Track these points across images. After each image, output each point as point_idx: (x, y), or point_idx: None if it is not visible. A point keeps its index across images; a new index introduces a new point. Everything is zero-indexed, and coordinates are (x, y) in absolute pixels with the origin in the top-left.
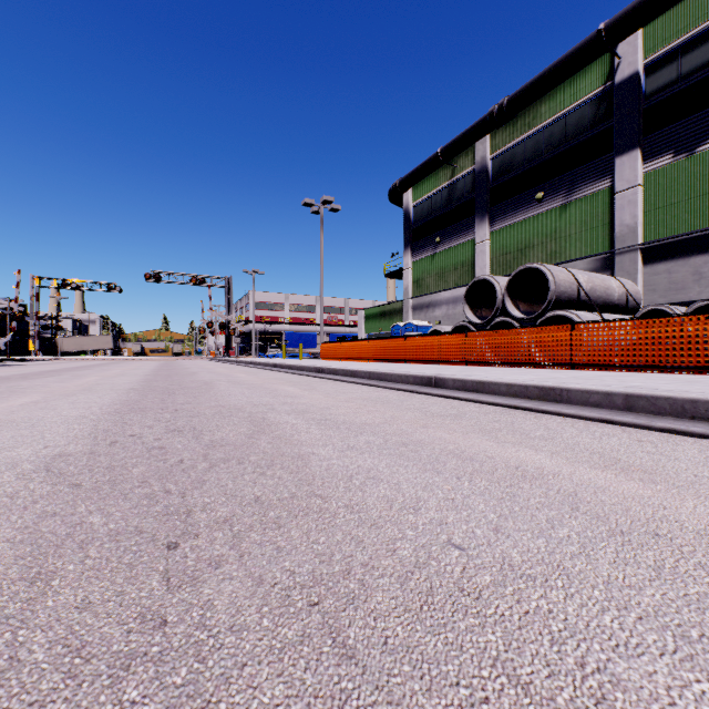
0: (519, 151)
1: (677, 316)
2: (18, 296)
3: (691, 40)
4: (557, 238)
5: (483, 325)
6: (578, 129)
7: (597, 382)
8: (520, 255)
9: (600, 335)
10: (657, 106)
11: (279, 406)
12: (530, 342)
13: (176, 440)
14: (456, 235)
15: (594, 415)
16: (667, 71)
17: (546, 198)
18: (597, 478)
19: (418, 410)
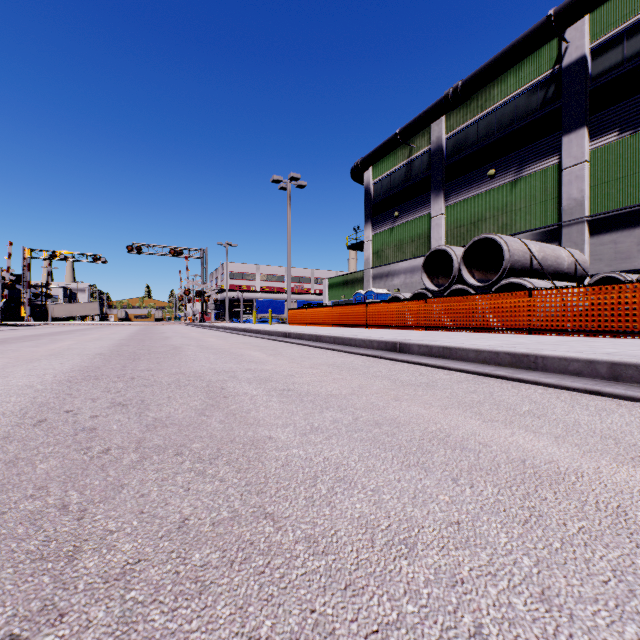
0: (472, 131)
1: (637, 282)
2: (9, 266)
3: (636, 24)
4: (508, 212)
5: (440, 292)
6: (528, 109)
7: (568, 348)
8: (473, 227)
9: (559, 301)
10: (603, 87)
11: (242, 373)
12: (488, 308)
13: (115, 418)
14: (414, 210)
15: (578, 386)
16: (613, 54)
17: (498, 175)
18: (635, 479)
19: (386, 378)
